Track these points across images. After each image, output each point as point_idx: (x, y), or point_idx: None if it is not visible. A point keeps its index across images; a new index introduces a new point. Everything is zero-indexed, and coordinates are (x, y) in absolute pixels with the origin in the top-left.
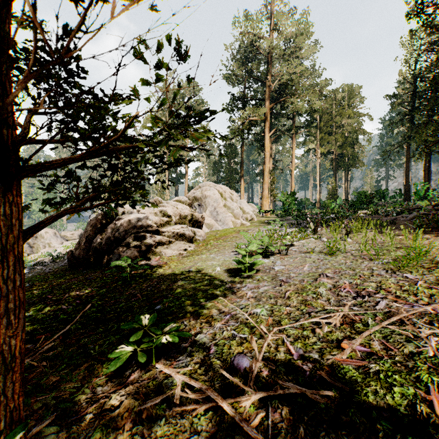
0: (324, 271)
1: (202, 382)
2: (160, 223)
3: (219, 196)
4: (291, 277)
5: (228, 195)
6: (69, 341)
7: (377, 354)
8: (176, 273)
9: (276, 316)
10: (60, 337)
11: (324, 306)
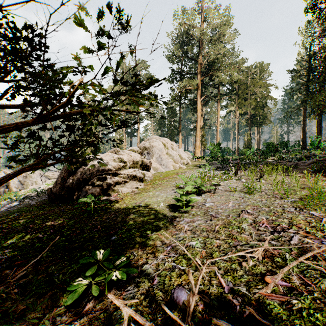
0: (245, 207)
1: (146, 315)
2: (118, 167)
3: (162, 146)
4: (219, 213)
5: (169, 146)
6: (40, 268)
7: (297, 290)
8: (129, 207)
9: (208, 248)
10: (33, 264)
11: (247, 240)
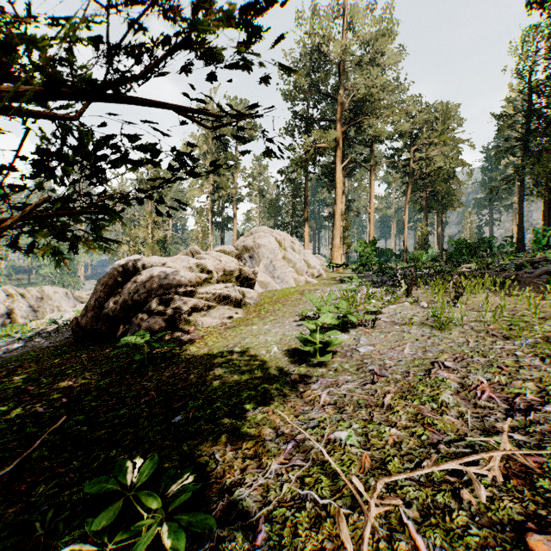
0: (437, 356)
1: None
2: (197, 281)
3: (276, 245)
4: (388, 366)
5: (288, 244)
6: (18, 486)
7: None
8: (214, 354)
9: (375, 449)
10: (4, 478)
11: (458, 430)
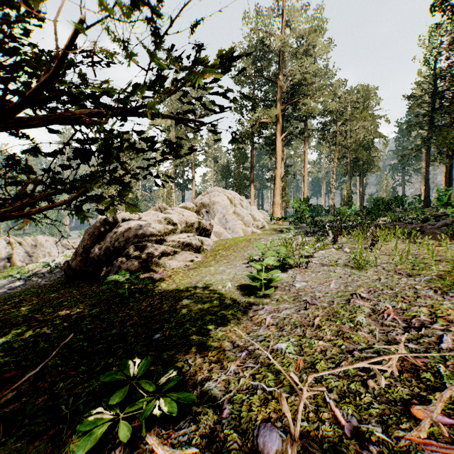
0: (355, 289)
1: None
2: (165, 231)
3: (228, 202)
4: (317, 297)
5: (237, 202)
6: (41, 384)
7: None
8: (181, 289)
9: (307, 355)
10: (30, 379)
11: (368, 342)
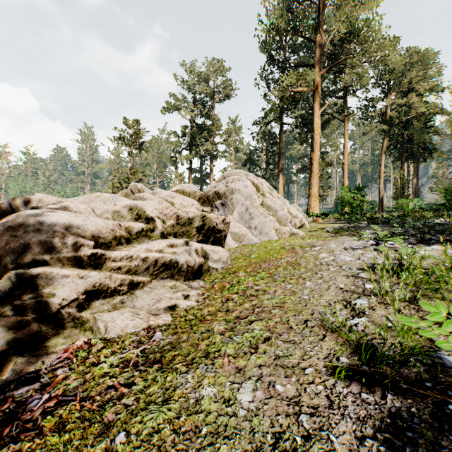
0: None
1: None
2: (117, 235)
3: (253, 189)
4: None
5: (266, 190)
6: None
7: None
8: None
9: None
10: None
11: None
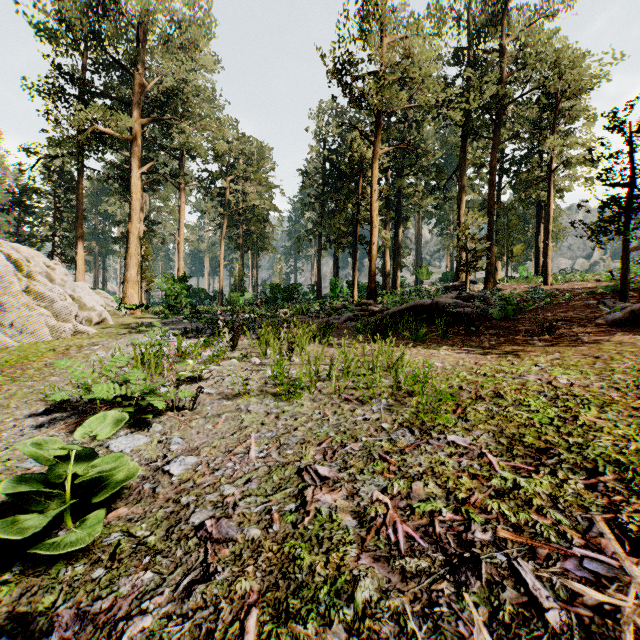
0: (301, 455)
1: None
2: None
3: (9, 268)
4: (231, 505)
5: (38, 269)
6: None
7: None
8: None
9: None
10: None
11: None
